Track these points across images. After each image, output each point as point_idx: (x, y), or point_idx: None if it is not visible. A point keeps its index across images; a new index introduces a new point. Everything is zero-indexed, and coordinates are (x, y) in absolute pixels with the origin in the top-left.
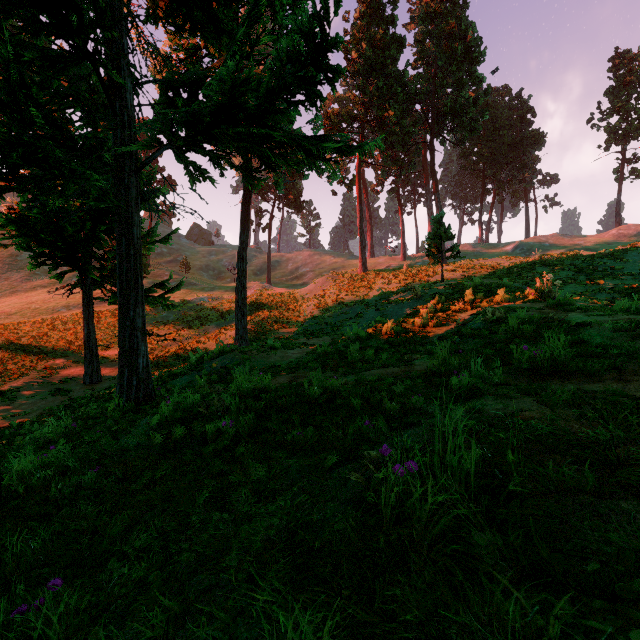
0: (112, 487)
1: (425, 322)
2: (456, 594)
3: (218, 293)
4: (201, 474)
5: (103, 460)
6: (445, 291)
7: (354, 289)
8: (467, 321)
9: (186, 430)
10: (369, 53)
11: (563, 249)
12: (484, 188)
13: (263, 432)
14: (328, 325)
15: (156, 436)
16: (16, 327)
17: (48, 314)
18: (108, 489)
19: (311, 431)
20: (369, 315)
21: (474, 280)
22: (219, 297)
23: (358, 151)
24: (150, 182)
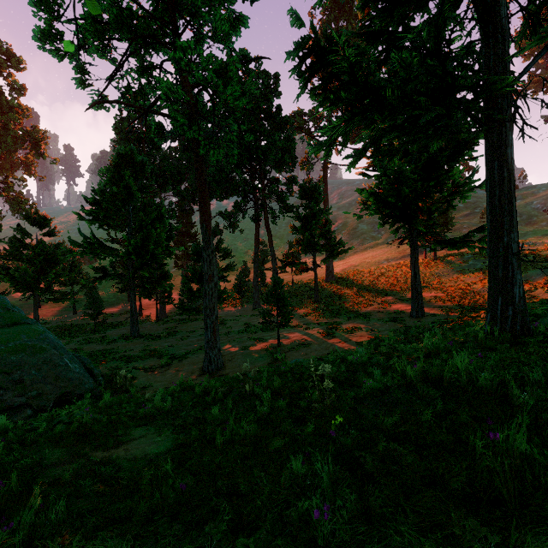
0: None
1: None
2: None
3: (532, 238)
4: None
5: None
6: None
7: None
8: None
9: None
10: None
11: None
12: None
13: None
14: None
15: None
16: (359, 274)
17: (376, 265)
18: None
19: None
20: None
21: None
22: (537, 242)
23: None
24: (524, 93)
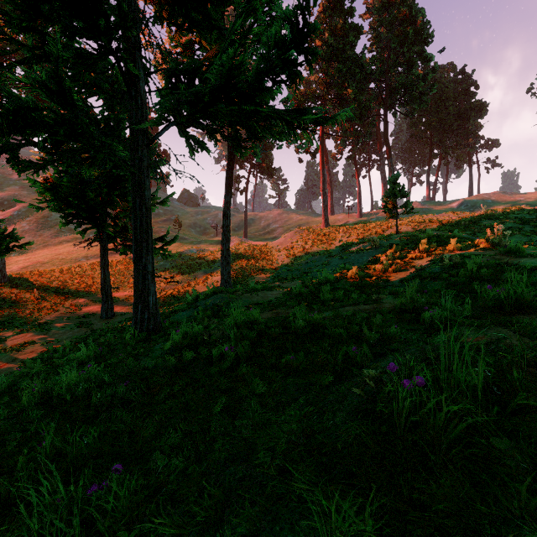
0: (139, 398)
1: (385, 268)
2: (479, 491)
3: (204, 246)
4: (211, 389)
5: (129, 376)
6: (400, 242)
7: (318, 241)
8: (425, 266)
9: (194, 354)
10: (331, 41)
11: (505, 205)
12: (431, 153)
13: (258, 357)
14: (298, 271)
15: (170, 358)
16: (48, 273)
17: (72, 263)
18: (136, 399)
19: (301, 356)
20: (333, 263)
21: (427, 232)
22: (205, 249)
23: (331, 121)
24: (158, 153)
